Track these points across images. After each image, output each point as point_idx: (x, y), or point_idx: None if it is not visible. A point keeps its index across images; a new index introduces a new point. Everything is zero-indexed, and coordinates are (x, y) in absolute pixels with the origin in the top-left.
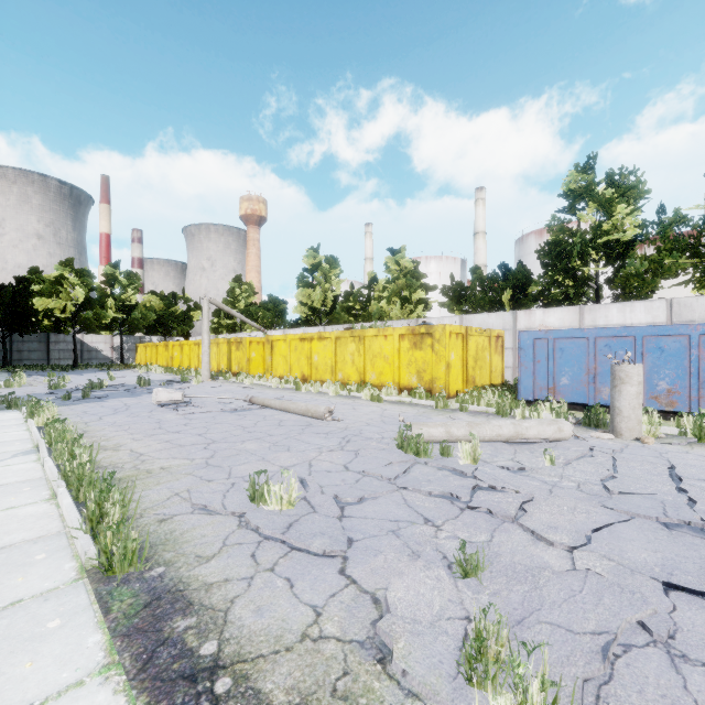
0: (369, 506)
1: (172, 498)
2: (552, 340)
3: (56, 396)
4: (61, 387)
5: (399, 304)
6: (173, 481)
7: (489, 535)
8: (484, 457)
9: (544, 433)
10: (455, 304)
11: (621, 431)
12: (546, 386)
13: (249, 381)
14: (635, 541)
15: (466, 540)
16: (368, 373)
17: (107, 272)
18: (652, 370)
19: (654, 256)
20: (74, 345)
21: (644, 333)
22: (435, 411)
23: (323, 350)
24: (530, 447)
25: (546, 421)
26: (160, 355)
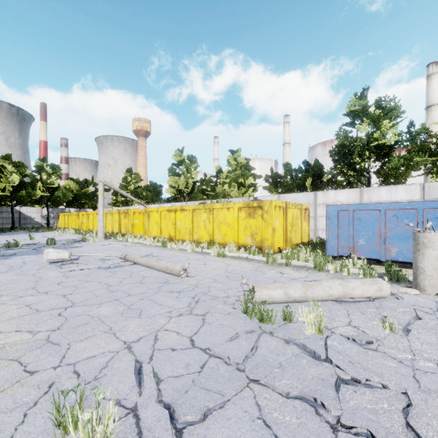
0: (215, 426)
1: None
2: (352, 212)
3: None
4: None
5: (236, 187)
6: None
7: None
8: (323, 321)
9: (368, 292)
10: (273, 187)
11: (425, 287)
12: (347, 245)
13: (131, 240)
14: None
15: None
16: (215, 235)
17: (37, 164)
18: None
19: (407, 155)
20: (12, 214)
21: (425, 206)
22: (267, 266)
23: (184, 218)
24: (358, 307)
25: (368, 281)
26: (74, 221)
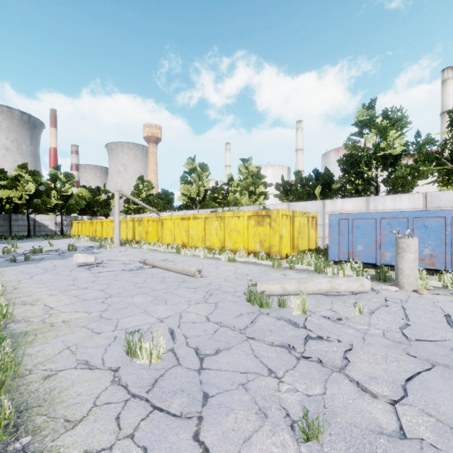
0: (224, 357)
1: (63, 352)
2: (351, 220)
3: (6, 258)
4: (12, 252)
5: (247, 195)
6: (69, 334)
7: (322, 387)
8: (310, 308)
9: (351, 288)
10: (284, 195)
11: (403, 285)
12: (347, 251)
13: (146, 247)
14: (443, 392)
15: (304, 393)
16: (227, 242)
17: (51, 173)
18: (420, 241)
19: (413, 164)
20: (28, 222)
21: (414, 215)
22: (272, 269)
23: (196, 226)
24: (342, 298)
25: (352, 279)
26: (87, 228)
